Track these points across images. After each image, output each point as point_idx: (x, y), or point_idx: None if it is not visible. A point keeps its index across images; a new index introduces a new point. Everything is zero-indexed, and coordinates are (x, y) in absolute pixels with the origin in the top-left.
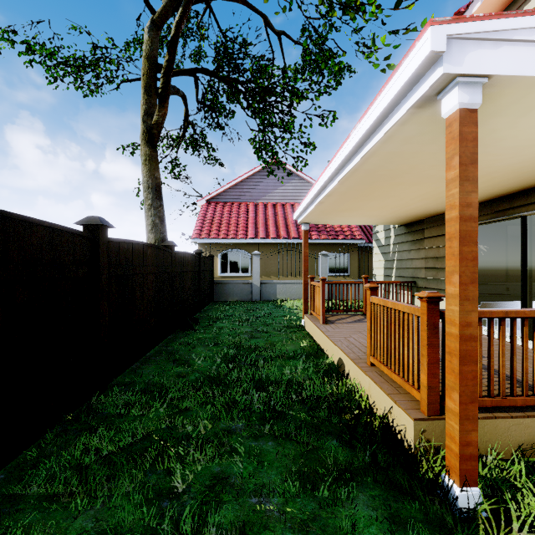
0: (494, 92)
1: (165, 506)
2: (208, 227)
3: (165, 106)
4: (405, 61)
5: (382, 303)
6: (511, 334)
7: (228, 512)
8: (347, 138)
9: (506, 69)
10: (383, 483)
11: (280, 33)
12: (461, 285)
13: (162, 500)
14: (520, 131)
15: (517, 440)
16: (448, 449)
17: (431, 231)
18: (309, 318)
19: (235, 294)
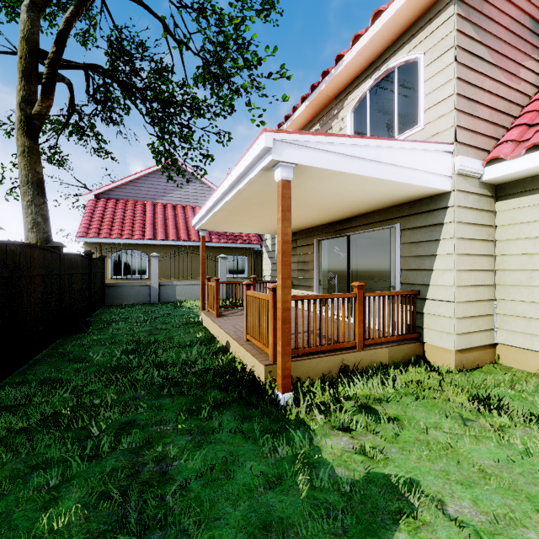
0: (302, 170)
1: (84, 444)
2: (97, 225)
3: (51, 98)
4: (255, 143)
5: (253, 295)
6: (320, 309)
7: (136, 436)
8: (229, 174)
9: (304, 162)
10: (243, 404)
11: (180, 42)
12: (283, 279)
13: (81, 442)
14: (326, 188)
15: (322, 370)
16: (278, 375)
17: (301, 241)
18: (206, 313)
19: (131, 297)
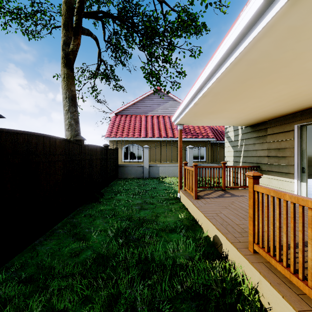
0: None
1: None
2: (116, 130)
3: (78, 38)
4: None
5: (273, 194)
6: None
7: None
8: (234, 22)
9: None
10: None
11: (162, 2)
12: None
13: None
14: None
15: None
16: None
17: (273, 129)
18: (184, 193)
19: (132, 173)
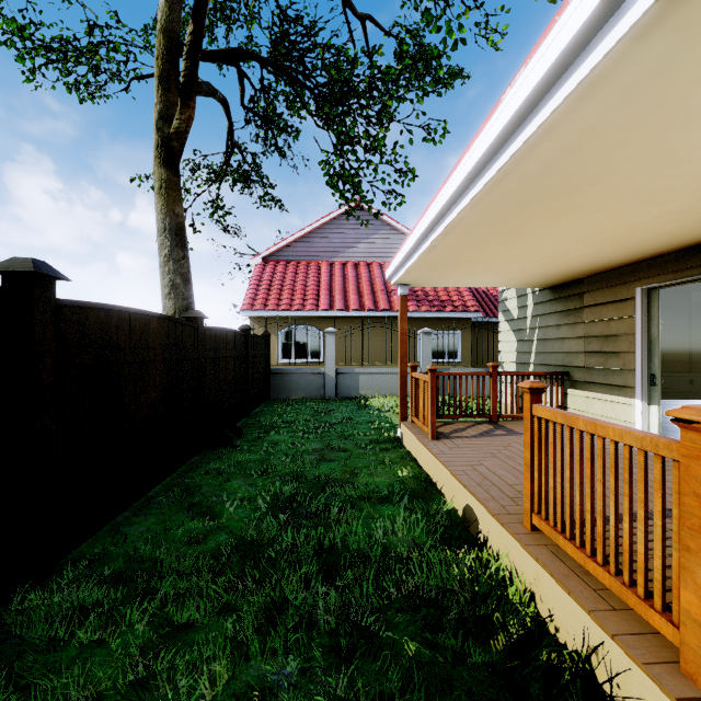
0: None
1: None
2: (264, 295)
3: (191, 106)
4: None
5: (561, 420)
6: None
7: None
8: (493, 110)
9: None
10: None
11: (364, 18)
12: None
13: None
14: None
15: None
16: None
17: (596, 295)
18: (410, 428)
19: (300, 389)
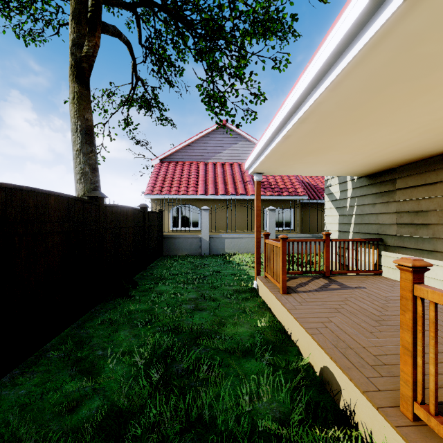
0: None
1: None
2: (160, 184)
3: (96, 35)
4: None
5: None
6: None
7: None
8: None
9: None
10: None
11: None
12: None
13: None
14: None
15: None
16: None
17: (407, 180)
18: (264, 282)
19: (184, 248)
